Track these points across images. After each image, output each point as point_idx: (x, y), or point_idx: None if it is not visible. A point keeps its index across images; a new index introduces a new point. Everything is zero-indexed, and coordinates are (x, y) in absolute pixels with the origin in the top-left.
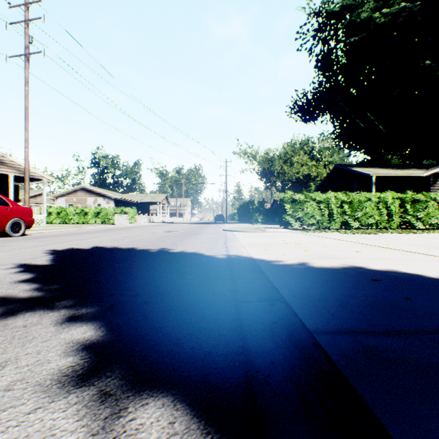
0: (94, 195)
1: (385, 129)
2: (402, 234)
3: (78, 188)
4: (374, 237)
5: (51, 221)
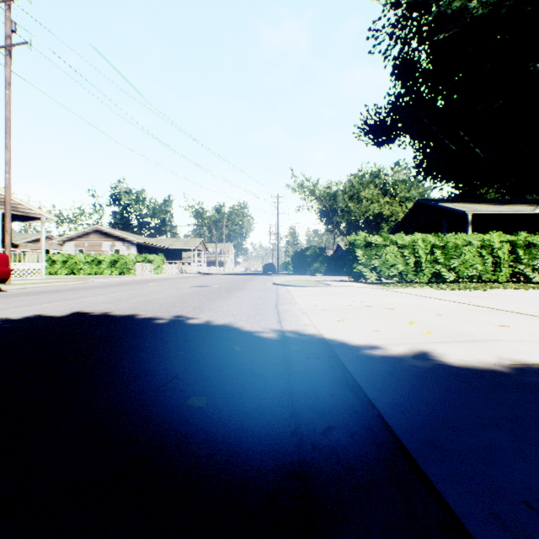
0: (111, 239)
1: (484, 153)
2: (520, 290)
3: (91, 230)
4: (487, 295)
5: (56, 271)
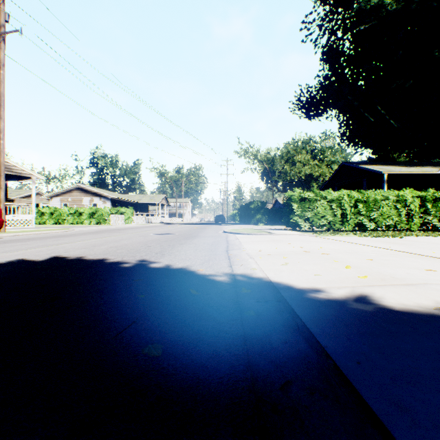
0: (90, 195)
1: (397, 123)
2: (430, 237)
3: (73, 187)
4: (404, 242)
5: (44, 221)
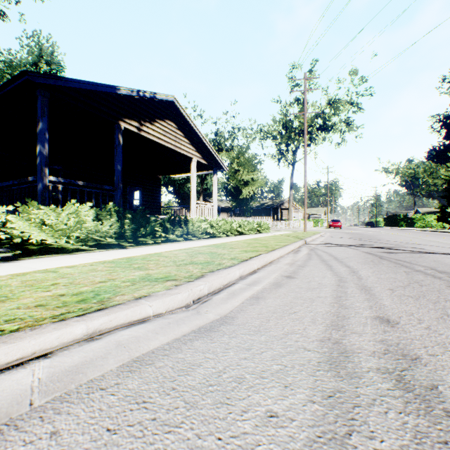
0: None
1: None
2: None
3: None
4: None
5: None
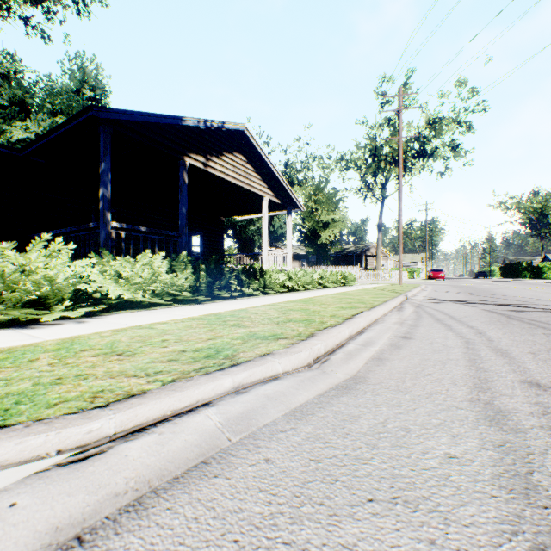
0: None
1: None
2: None
3: None
4: None
5: None
